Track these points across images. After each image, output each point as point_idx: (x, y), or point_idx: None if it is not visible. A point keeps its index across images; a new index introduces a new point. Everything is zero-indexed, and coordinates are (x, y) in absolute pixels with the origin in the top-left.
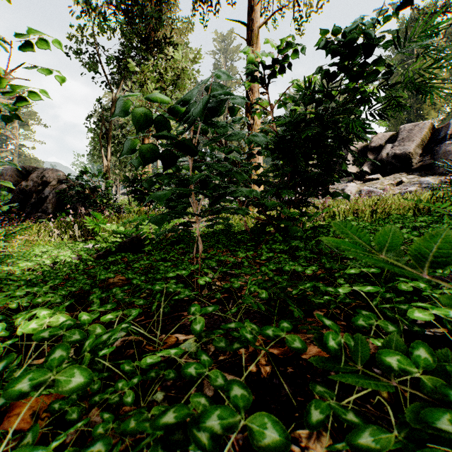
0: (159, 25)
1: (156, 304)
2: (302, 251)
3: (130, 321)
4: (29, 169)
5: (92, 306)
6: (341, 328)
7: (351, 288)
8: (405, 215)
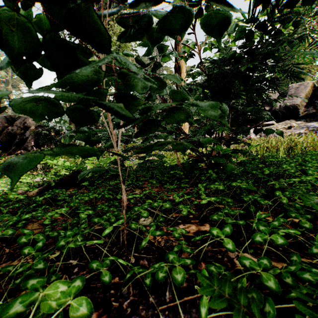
0: None
1: None
2: (250, 195)
3: None
4: (14, 118)
5: None
6: None
7: None
8: None
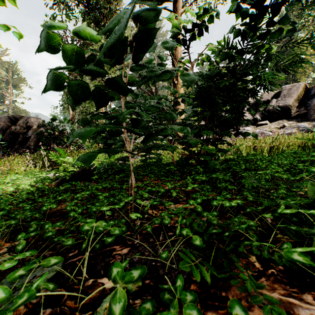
0: (110, 13)
1: (86, 242)
2: (223, 183)
3: (63, 256)
4: (17, 117)
5: (17, 247)
6: (281, 276)
7: (314, 248)
8: (297, 150)
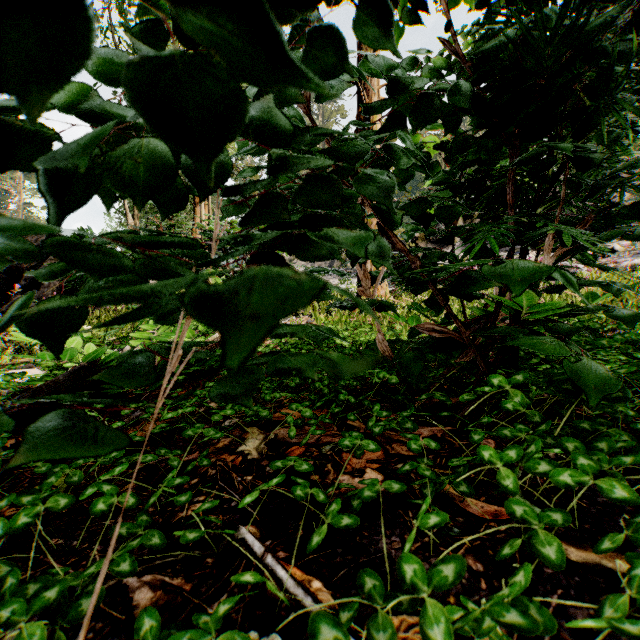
0: None
1: None
2: None
3: None
4: None
5: None
6: None
7: None
8: None
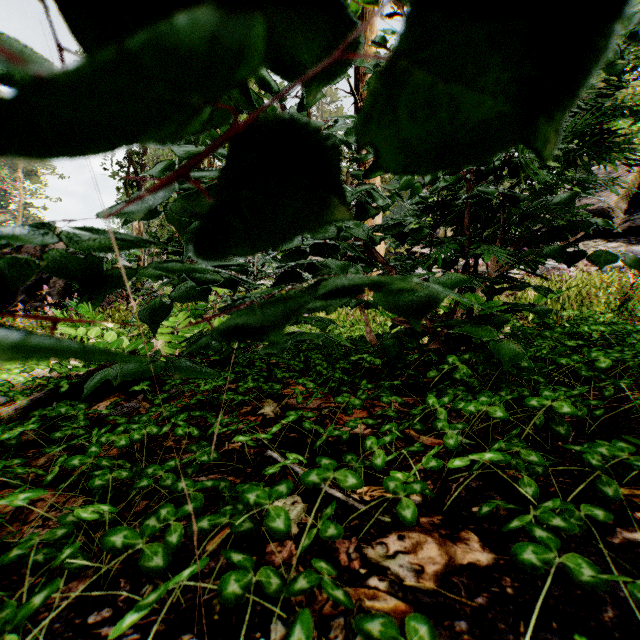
0: None
1: None
2: (600, 445)
3: None
4: None
5: None
6: None
7: None
8: None
